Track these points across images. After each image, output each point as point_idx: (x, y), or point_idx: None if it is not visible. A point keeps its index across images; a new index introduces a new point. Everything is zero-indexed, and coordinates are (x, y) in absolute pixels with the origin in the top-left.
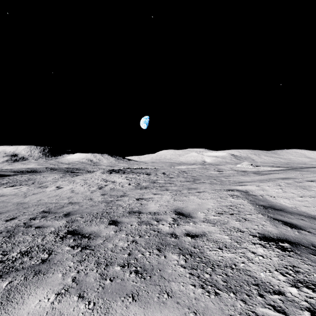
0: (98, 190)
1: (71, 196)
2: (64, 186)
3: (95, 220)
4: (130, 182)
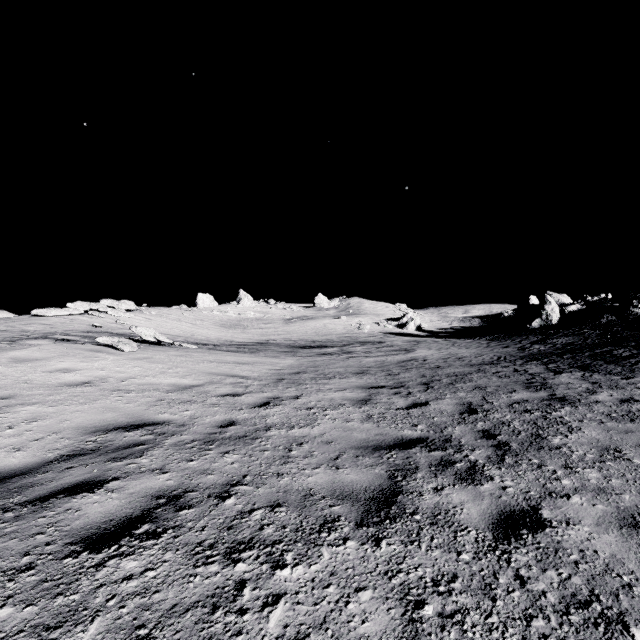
0: None
1: None
2: None
3: None
4: None
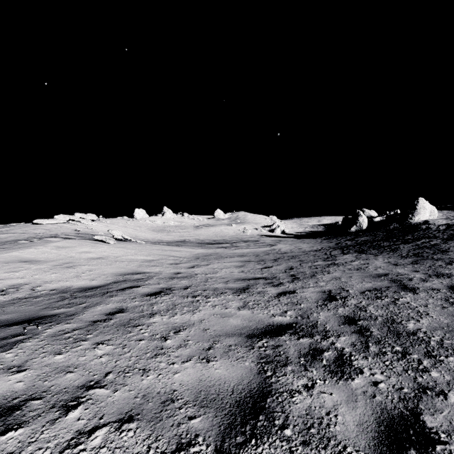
0: None
1: None
2: None
3: None
4: None
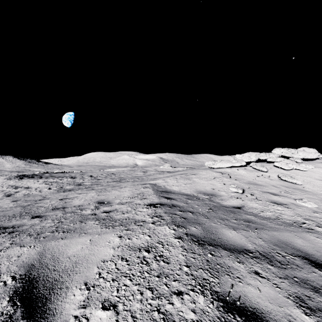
0: (7, 198)
1: None
2: None
3: (14, 219)
4: (50, 186)
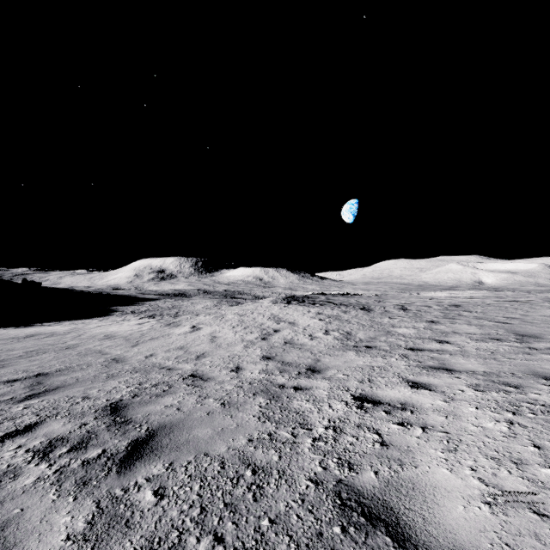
0: (260, 343)
1: (205, 352)
2: (204, 326)
3: None
4: (327, 327)
